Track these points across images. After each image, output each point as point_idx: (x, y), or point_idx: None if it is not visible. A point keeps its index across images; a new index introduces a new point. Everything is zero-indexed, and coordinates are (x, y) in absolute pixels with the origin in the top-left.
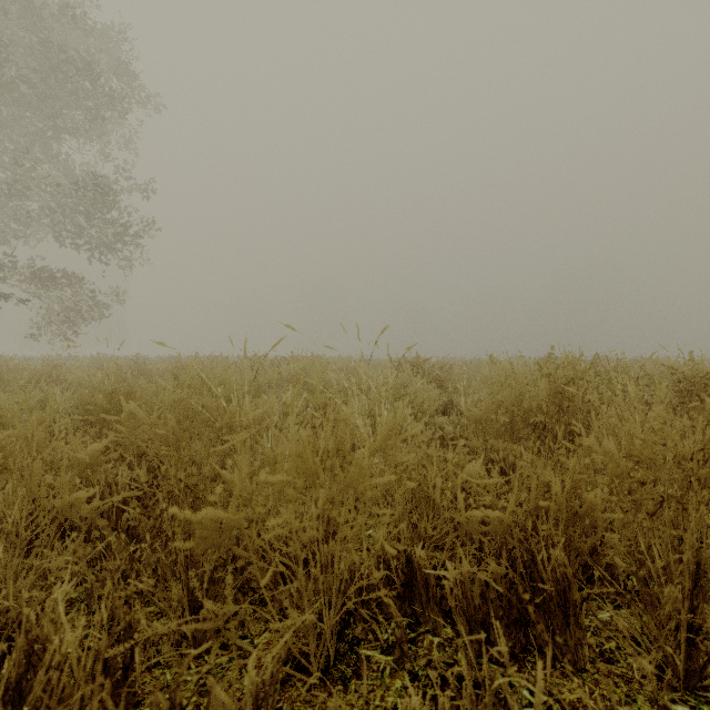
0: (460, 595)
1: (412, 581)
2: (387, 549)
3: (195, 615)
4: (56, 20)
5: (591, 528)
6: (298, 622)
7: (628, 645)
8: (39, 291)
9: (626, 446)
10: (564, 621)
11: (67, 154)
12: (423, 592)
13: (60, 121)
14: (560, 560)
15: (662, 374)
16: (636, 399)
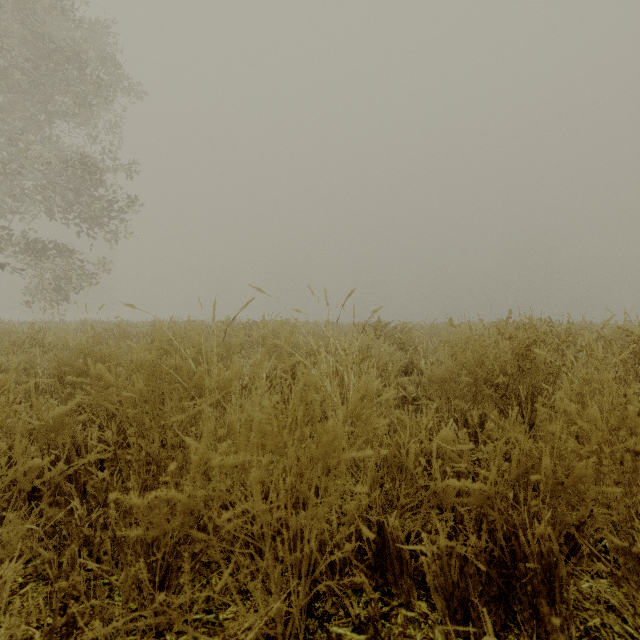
0: (438, 571)
1: (383, 551)
2: (364, 532)
3: (157, 590)
4: (47, 13)
5: (580, 501)
6: (264, 618)
7: (613, 621)
8: (32, 261)
9: (607, 411)
10: (548, 599)
11: (58, 137)
12: (396, 564)
13: (51, 106)
14: (546, 535)
15: (610, 337)
16: (618, 362)
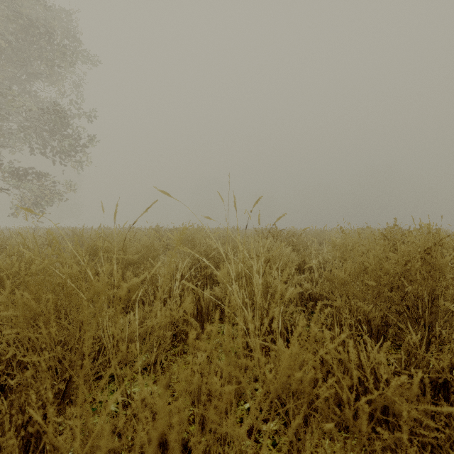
0: None
1: None
2: None
3: None
4: None
5: None
6: None
7: None
8: (16, 183)
9: None
10: None
11: (35, 92)
12: None
13: (30, 69)
14: None
15: None
16: None
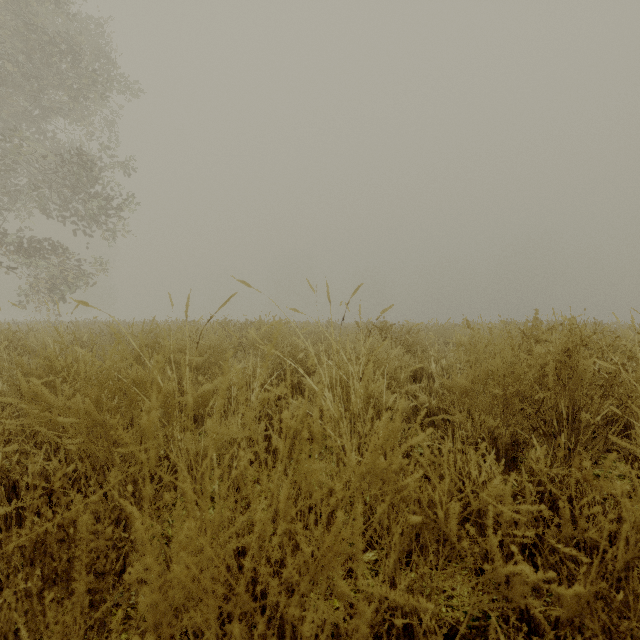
0: None
1: None
2: None
3: None
4: (41, 5)
5: None
6: None
7: None
8: (27, 260)
9: None
10: None
11: (53, 133)
12: None
13: (46, 101)
14: None
15: (638, 339)
16: None
